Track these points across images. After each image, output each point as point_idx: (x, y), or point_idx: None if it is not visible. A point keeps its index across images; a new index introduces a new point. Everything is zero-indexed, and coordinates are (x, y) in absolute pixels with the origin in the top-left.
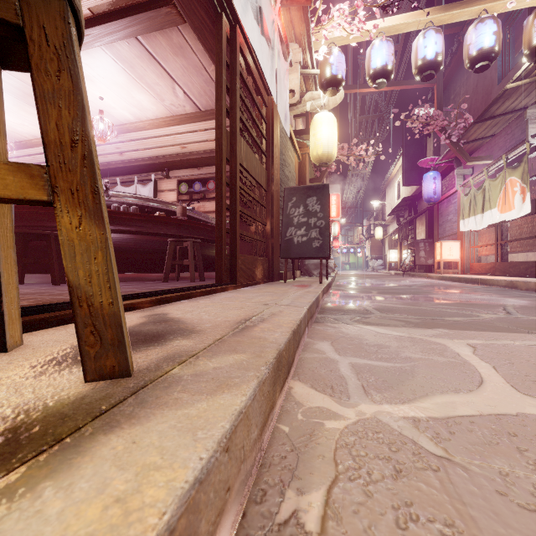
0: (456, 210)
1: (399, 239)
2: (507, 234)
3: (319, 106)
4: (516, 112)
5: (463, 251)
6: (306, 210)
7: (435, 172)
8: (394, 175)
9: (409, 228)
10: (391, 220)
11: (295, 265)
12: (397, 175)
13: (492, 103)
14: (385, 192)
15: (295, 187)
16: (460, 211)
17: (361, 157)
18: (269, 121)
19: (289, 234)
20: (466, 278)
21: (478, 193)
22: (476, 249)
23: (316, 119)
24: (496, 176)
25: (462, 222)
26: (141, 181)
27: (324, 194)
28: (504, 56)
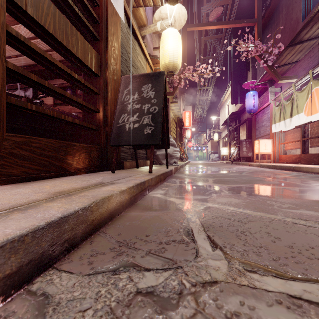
0: (269, 118)
1: (229, 141)
2: (310, 132)
3: (167, 26)
4: (318, 38)
5: (274, 146)
6: (141, 97)
7: (254, 91)
8: (225, 100)
9: (235, 133)
10: (223, 129)
11: (147, 156)
12: (227, 100)
13: (303, 26)
14: (220, 112)
15: (131, 75)
16: (272, 118)
17: (202, 74)
18: (101, 3)
19: (121, 120)
20: (281, 166)
21: (287, 103)
22: (284, 145)
23: (164, 34)
24: (301, 89)
25: (274, 125)
26: (27, 88)
27: (159, 81)
28: (307, 0)
